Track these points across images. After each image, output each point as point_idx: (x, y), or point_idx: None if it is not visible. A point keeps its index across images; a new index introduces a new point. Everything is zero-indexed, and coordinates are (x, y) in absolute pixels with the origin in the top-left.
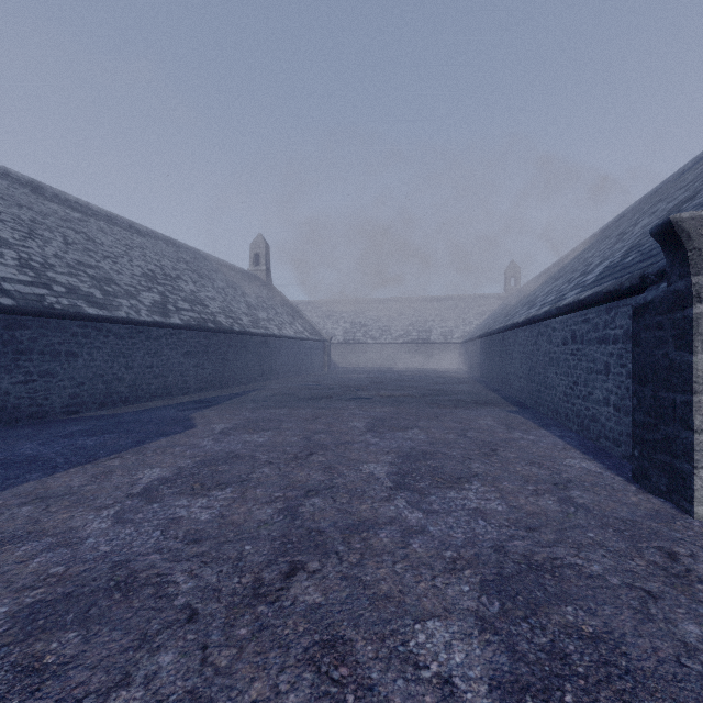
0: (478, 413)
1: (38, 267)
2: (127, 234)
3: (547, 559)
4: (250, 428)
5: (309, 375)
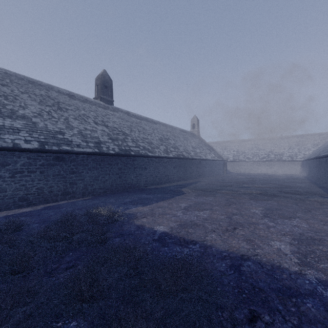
0: (306, 197)
1: (135, 141)
2: (152, 124)
3: (319, 238)
4: (204, 195)
5: (217, 176)
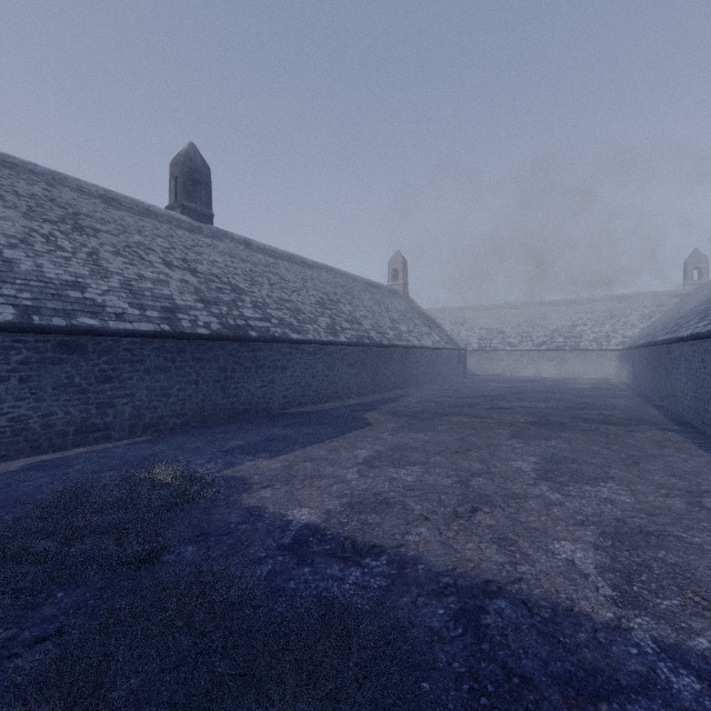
0: (628, 429)
1: (262, 306)
2: (301, 269)
3: (657, 530)
4: (413, 429)
5: (445, 383)
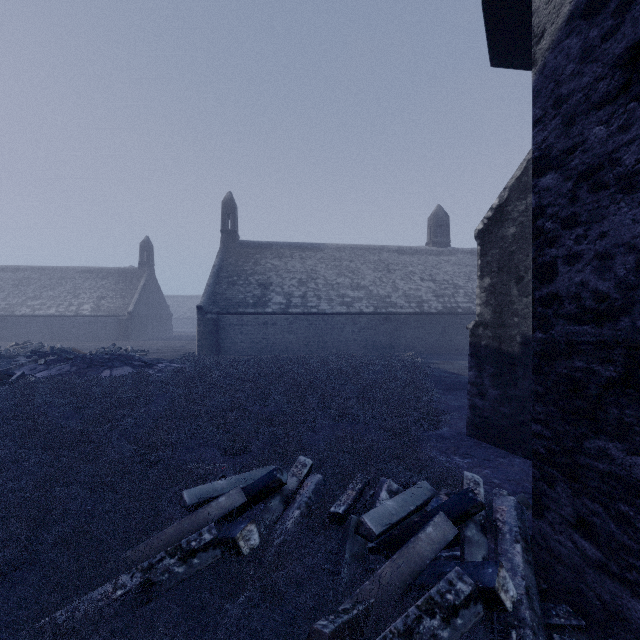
0: None
1: (470, 295)
2: None
3: None
4: None
5: None
